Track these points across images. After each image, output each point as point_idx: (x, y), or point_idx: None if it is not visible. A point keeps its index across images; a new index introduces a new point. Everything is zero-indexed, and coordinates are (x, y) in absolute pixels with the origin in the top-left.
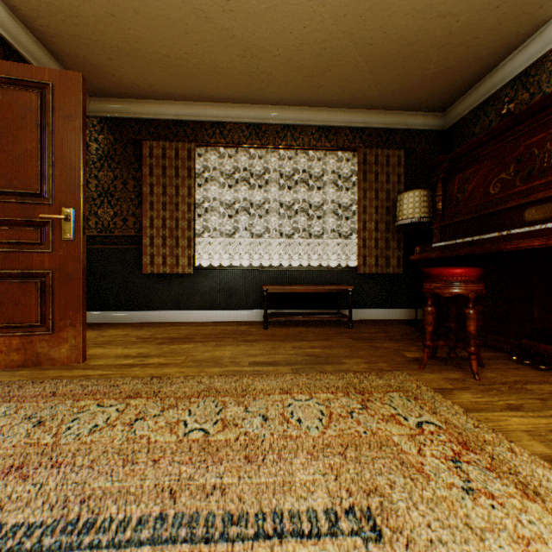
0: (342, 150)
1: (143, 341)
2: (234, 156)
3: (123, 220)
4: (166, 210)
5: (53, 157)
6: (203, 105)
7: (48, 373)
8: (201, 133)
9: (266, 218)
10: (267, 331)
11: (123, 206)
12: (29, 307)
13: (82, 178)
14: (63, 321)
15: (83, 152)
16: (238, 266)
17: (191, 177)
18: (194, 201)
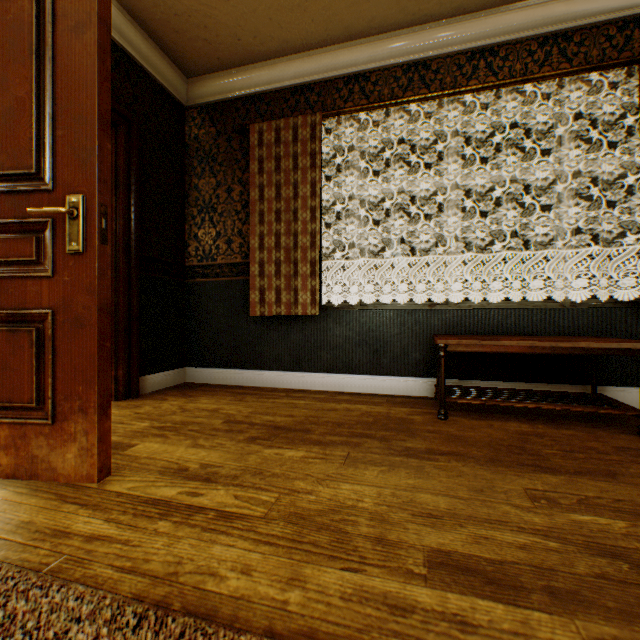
0: (601, 67)
1: (227, 431)
2: (382, 124)
3: (227, 242)
4: (280, 222)
5: (55, 105)
6: (332, 51)
7: (19, 509)
8: (330, 97)
9: (437, 223)
10: (447, 427)
11: (227, 223)
12: (21, 374)
13: (97, 138)
14: (69, 402)
15: (99, 89)
16: (389, 304)
17: (316, 166)
18: (319, 203)
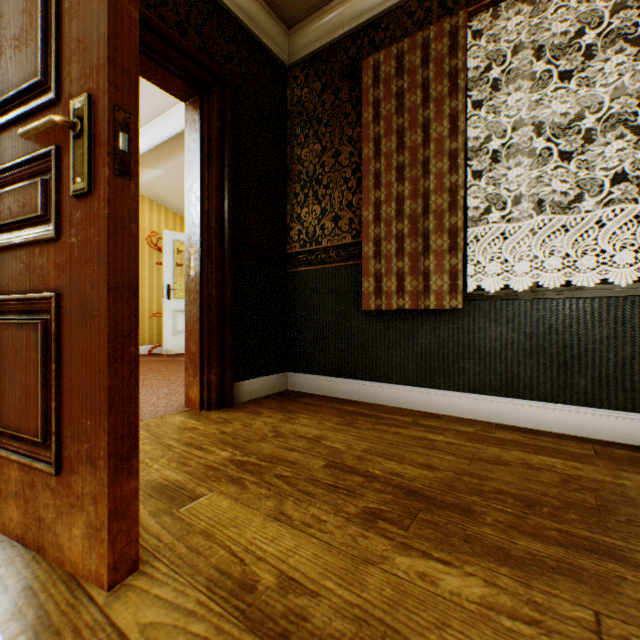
0: None
1: (329, 488)
2: None
3: (333, 219)
4: (403, 181)
5: None
6: None
7: None
8: None
9: None
10: None
11: (333, 195)
12: (27, 391)
13: None
14: (76, 442)
15: None
16: (585, 289)
17: (457, 90)
18: (463, 143)
